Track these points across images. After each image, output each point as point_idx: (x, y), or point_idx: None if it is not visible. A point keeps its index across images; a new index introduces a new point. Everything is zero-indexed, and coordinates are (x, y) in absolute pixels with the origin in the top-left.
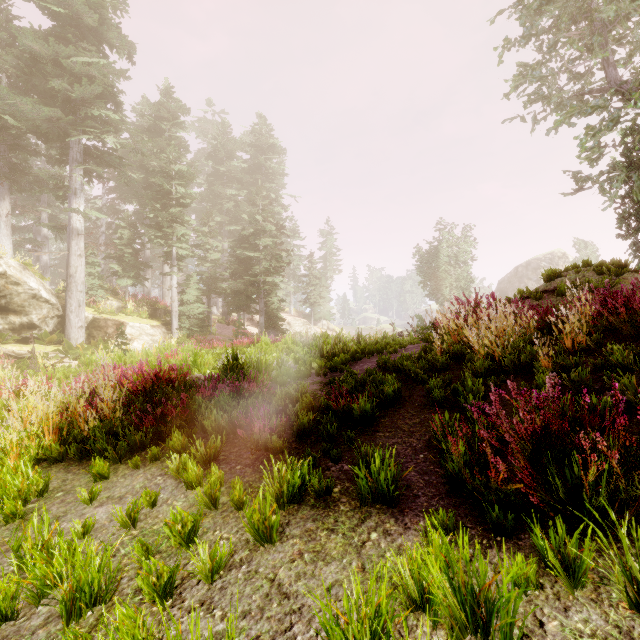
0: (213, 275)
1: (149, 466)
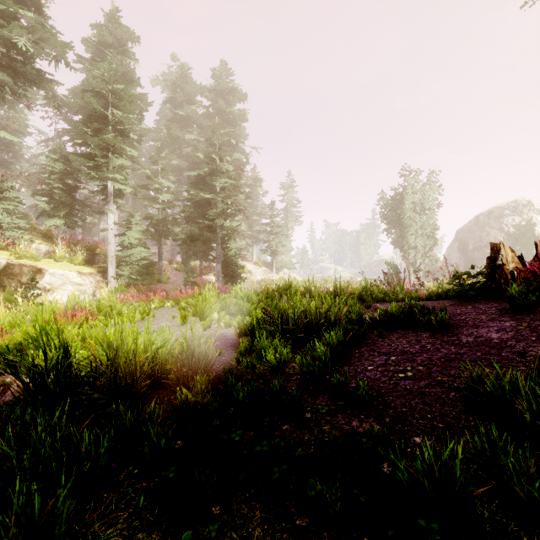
0: (165, 218)
1: None
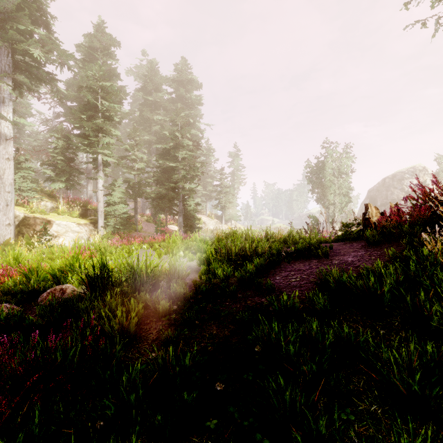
0: (139, 182)
1: None
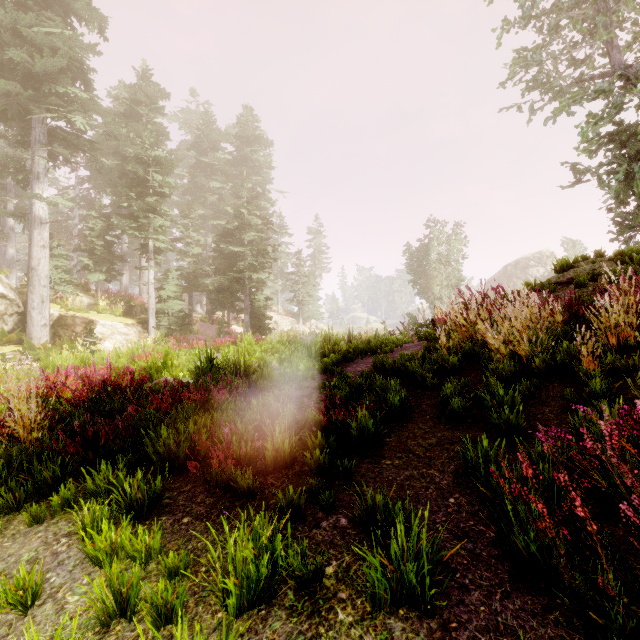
0: (195, 271)
1: (58, 517)
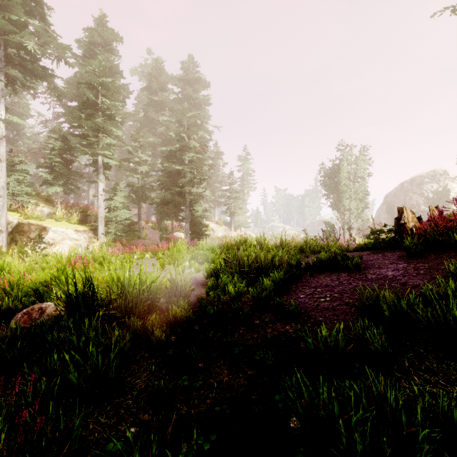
0: (143, 186)
1: None
